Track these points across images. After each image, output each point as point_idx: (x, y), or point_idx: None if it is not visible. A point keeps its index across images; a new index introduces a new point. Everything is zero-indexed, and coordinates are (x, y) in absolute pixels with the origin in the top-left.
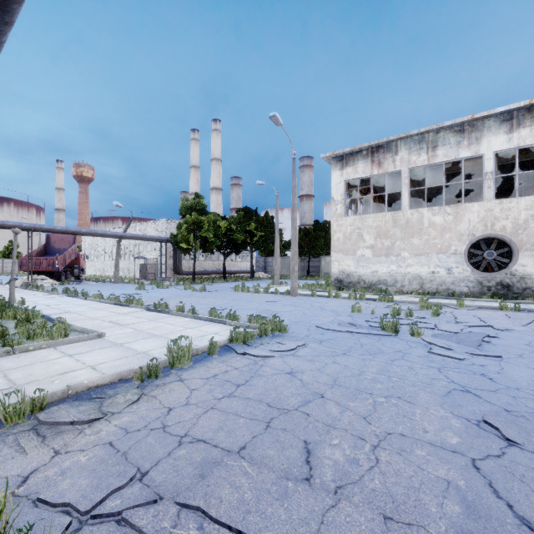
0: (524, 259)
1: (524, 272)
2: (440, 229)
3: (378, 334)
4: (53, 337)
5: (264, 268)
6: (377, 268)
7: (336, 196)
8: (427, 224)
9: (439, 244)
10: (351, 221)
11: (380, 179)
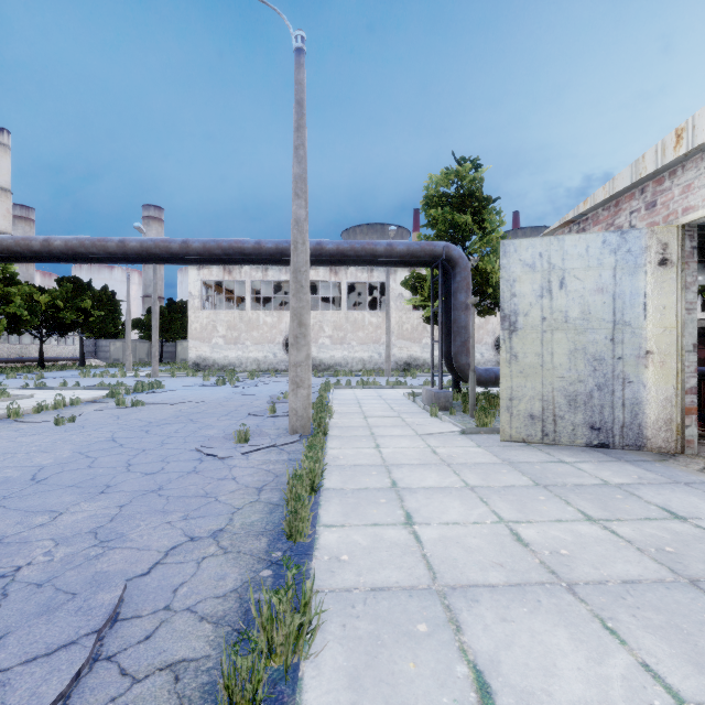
0: (312, 348)
1: (312, 356)
2: (270, 326)
3: (215, 385)
4: (9, 395)
5: (93, 354)
6: (228, 353)
7: (194, 291)
8: (262, 322)
9: (269, 336)
10: (207, 314)
11: (232, 281)
